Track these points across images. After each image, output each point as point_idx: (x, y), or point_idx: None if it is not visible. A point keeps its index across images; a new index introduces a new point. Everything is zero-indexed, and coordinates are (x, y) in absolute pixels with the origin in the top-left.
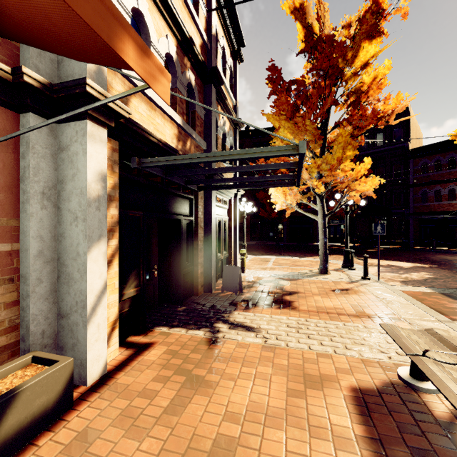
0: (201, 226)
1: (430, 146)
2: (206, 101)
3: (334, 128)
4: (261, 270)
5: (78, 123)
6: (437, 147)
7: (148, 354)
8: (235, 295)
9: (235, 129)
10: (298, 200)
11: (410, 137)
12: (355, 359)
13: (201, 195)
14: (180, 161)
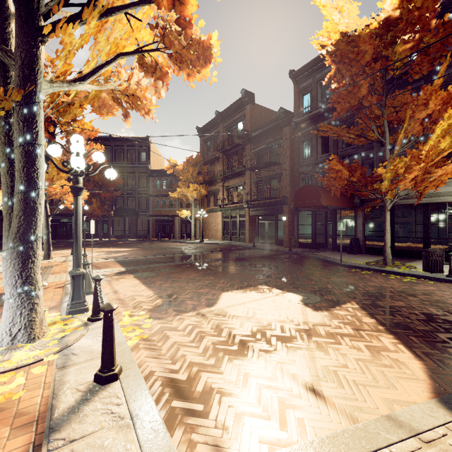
0: None
1: (161, 171)
2: None
3: None
4: None
5: None
6: (164, 172)
7: None
8: None
9: None
10: None
11: (150, 161)
12: None
13: None
14: None
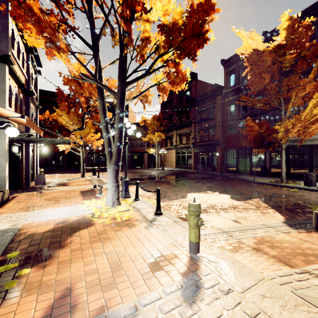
0: (24, 157)
1: (135, 123)
2: (26, 102)
3: (87, 118)
4: (52, 179)
5: (2, 130)
6: (137, 124)
7: (19, 196)
8: (43, 185)
9: (37, 109)
10: (71, 146)
11: (128, 117)
12: (83, 189)
13: (24, 144)
14: (31, 139)
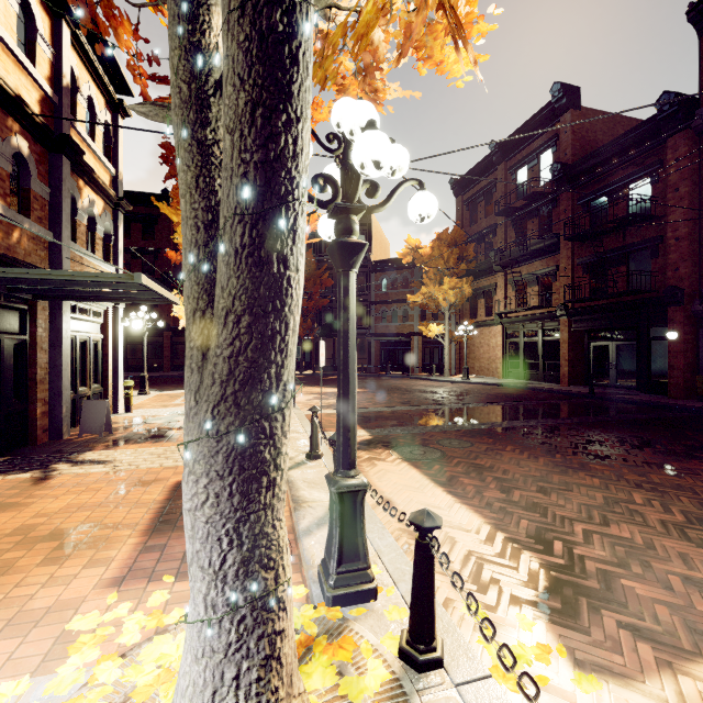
0: (44, 347)
1: (389, 261)
2: (53, 175)
3: None
4: (161, 408)
5: None
6: (394, 263)
7: None
8: (100, 437)
9: (117, 211)
10: None
11: (372, 247)
12: None
13: (44, 305)
14: None
